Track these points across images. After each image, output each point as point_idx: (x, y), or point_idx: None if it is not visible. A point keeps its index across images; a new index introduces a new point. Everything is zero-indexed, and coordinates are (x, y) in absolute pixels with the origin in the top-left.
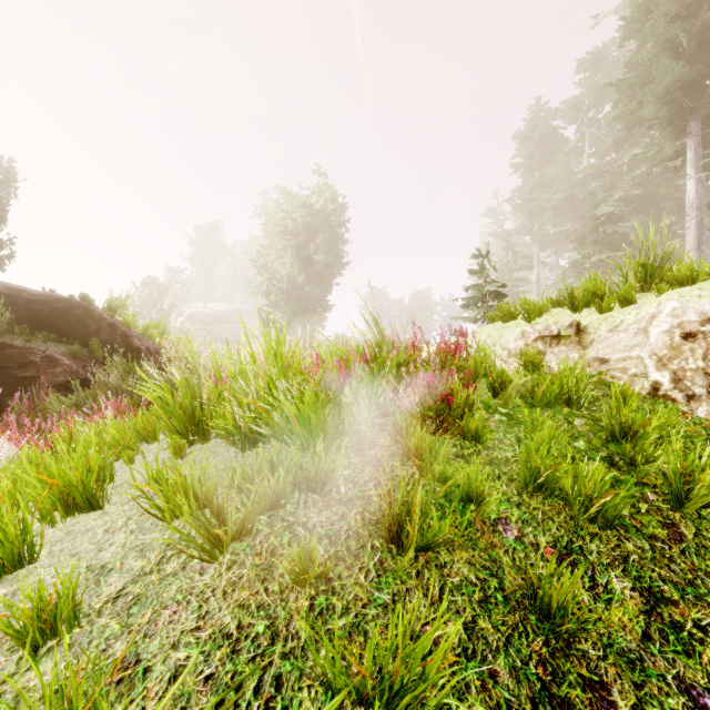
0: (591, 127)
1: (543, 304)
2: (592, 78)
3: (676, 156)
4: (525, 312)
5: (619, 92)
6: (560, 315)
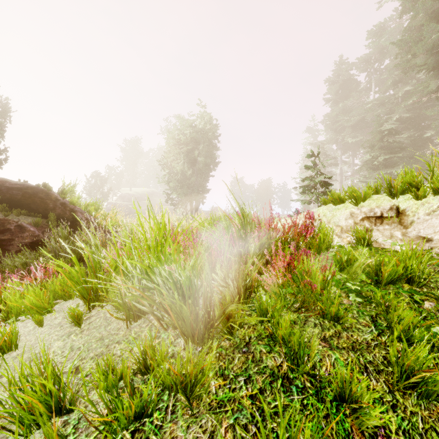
0: (376, 74)
1: (367, 192)
2: (378, 41)
3: (437, 90)
4: (352, 197)
5: (399, 48)
6: (380, 200)
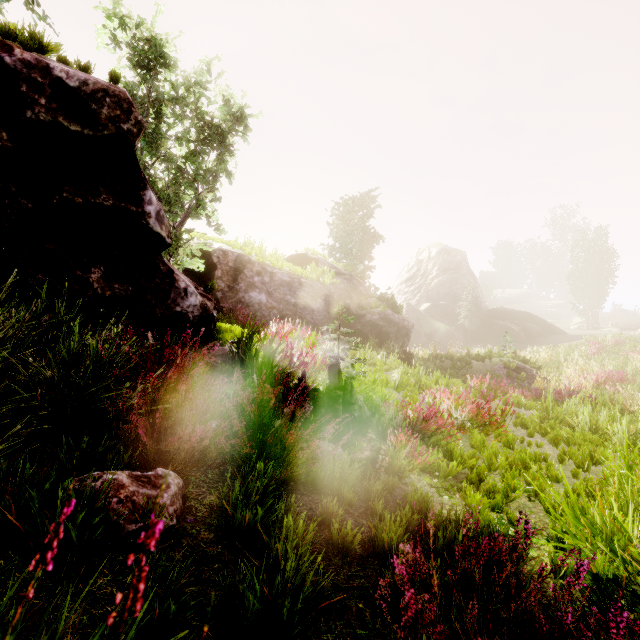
0: None
1: None
2: None
3: None
4: None
5: None
6: None
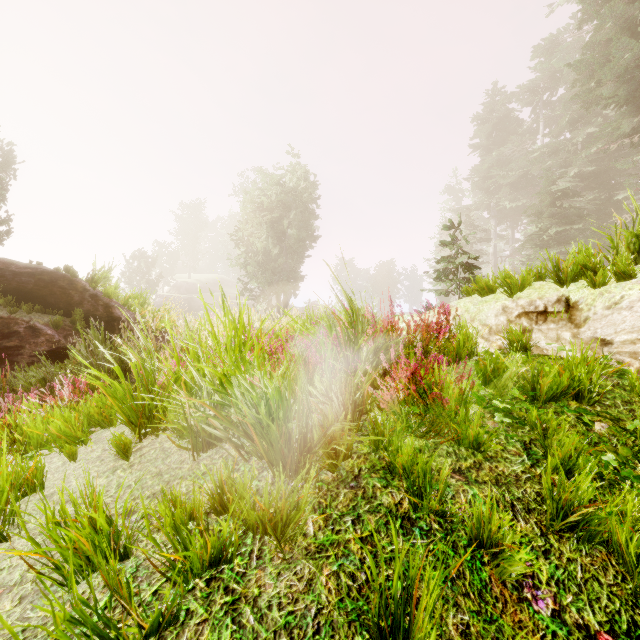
0: (546, 109)
1: (526, 277)
2: (548, 62)
3: (632, 133)
4: (505, 285)
5: (577, 72)
6: (544, 289)
